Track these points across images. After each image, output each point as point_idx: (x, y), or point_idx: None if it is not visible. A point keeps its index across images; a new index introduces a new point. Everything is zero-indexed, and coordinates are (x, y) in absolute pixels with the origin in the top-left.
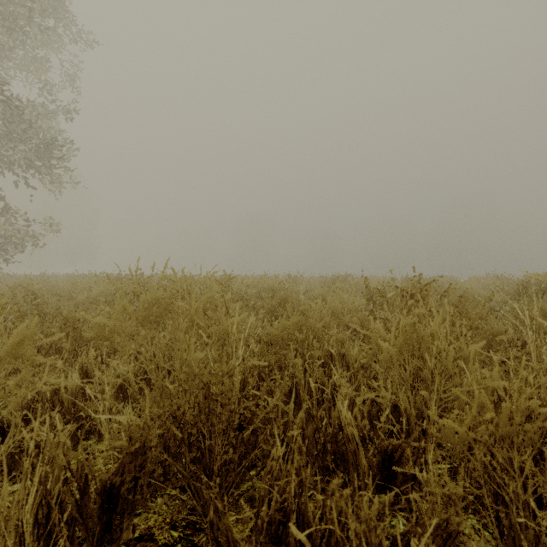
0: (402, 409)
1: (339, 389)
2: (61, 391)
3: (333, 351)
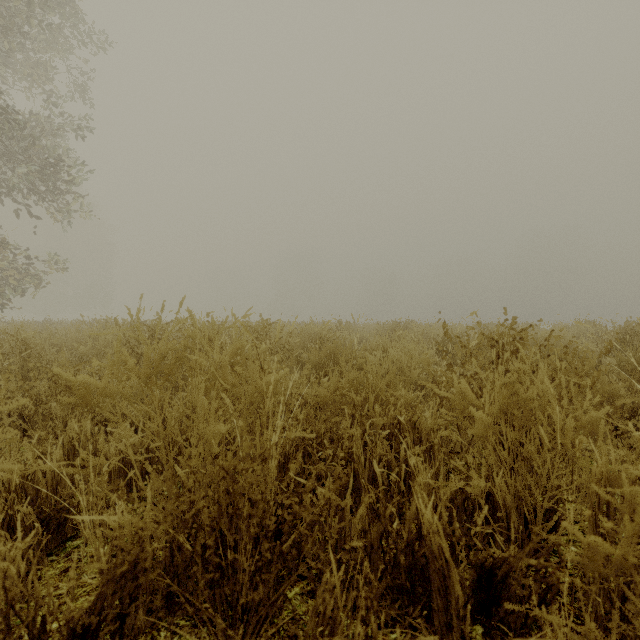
0: (500, 501)
1: (411, 470)
2: (36, 475)
3: (402, 419)
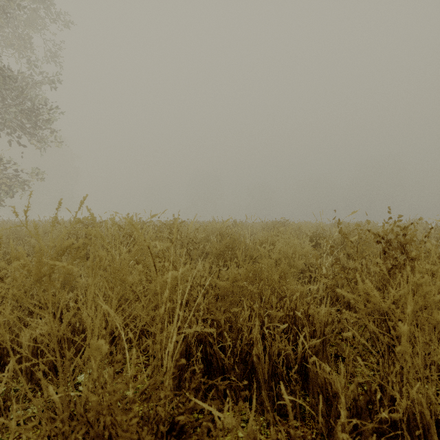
0: (418, 418)
1: (312, 370)
2: None
3: (299, 315)
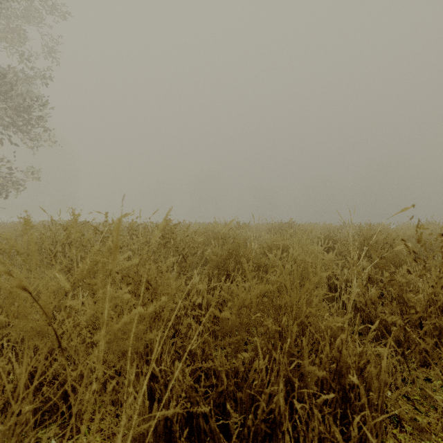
0: None
1: None
2: None
3: (355, 381)
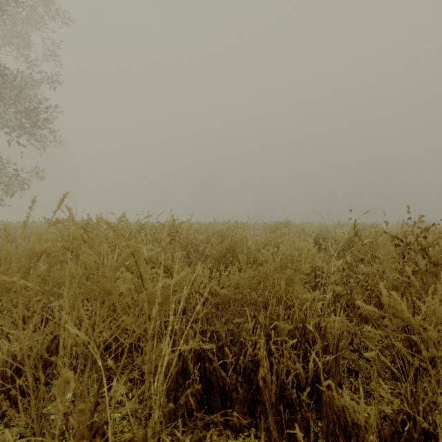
0: None
1: (327, 395)
2: None
3: (311, 329)
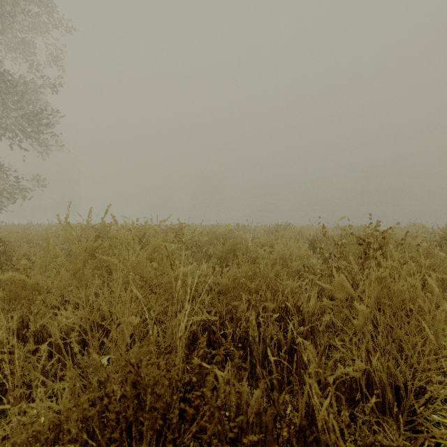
0: (377, 380)
1: (298, 349)
2: None
3: (289, 305)
